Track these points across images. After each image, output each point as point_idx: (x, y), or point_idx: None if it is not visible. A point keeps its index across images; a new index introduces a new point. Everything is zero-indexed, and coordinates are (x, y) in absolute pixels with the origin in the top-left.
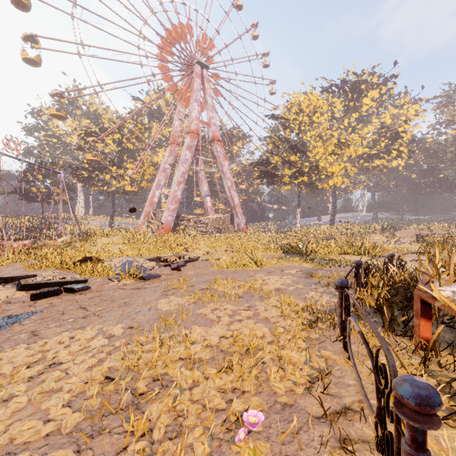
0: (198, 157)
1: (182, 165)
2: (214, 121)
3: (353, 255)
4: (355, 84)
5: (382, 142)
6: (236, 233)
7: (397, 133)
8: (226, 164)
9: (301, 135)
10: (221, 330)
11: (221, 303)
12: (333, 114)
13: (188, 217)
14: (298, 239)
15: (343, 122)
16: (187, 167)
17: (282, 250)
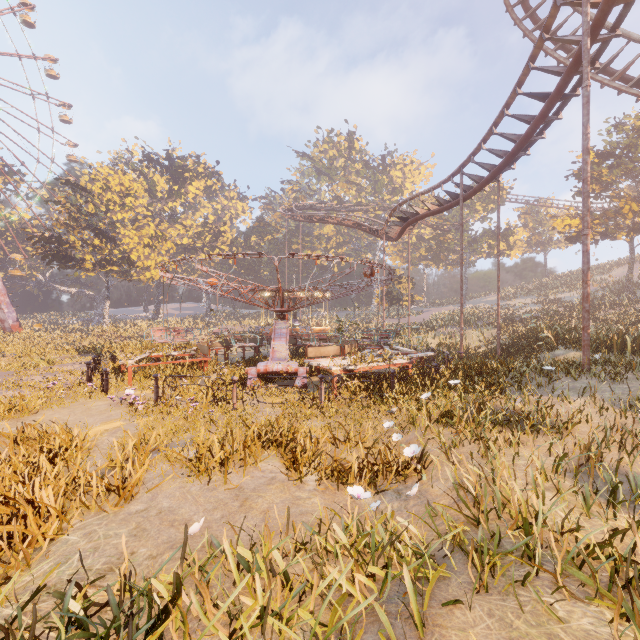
0: None
1: None
2: None
3: None
4: (179, 168)
5: (207, 237)
6: None
7: (220, 231)
8: None
9: (110, 215)
10: (40, 380)
11: (33, 376)
12: (156, 192)
13: None
14: (105, 339)
15: (168, 205)
16: None
17: (78, 351)
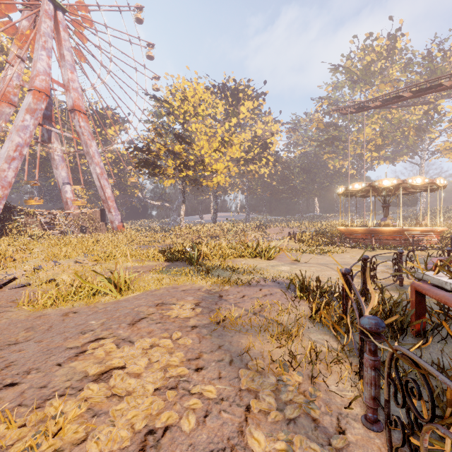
0: (48, 128)
1: (17, 134)
2: (75, 85)
3: (249, 258)
4: (234, 91)
5: (256, 150)
6: (109, 232)
7: (266, 144)
8: (94, 145)
9: (186, 126)
10: None
11: None
12: (216, 114)
13: (30, 211)
14: (183, 238)
15: (225, 125)
16: (26, 137)
17: (165, 256)
